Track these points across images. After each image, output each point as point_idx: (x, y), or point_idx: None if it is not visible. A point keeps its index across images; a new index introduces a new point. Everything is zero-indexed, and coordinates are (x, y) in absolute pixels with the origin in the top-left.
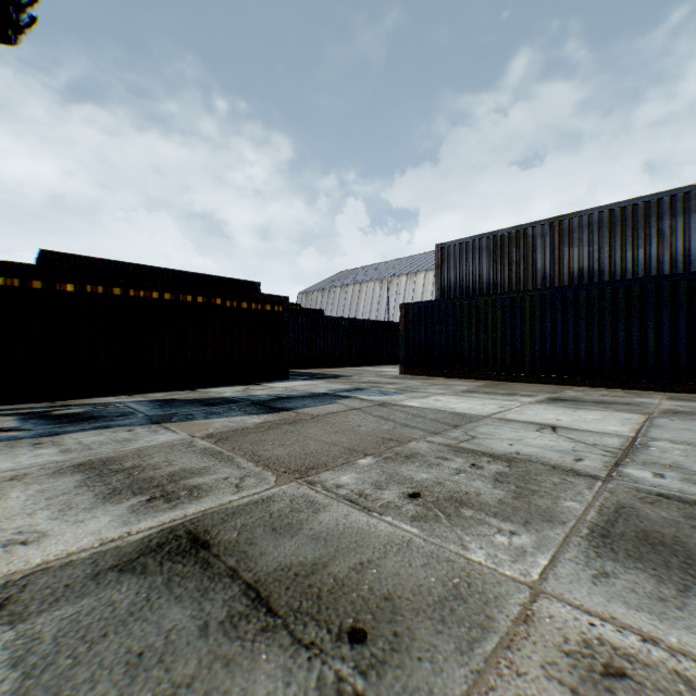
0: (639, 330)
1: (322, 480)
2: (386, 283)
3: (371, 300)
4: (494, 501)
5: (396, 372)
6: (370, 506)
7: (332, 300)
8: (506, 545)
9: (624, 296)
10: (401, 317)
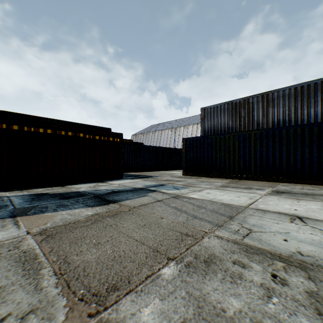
0: (317, 151)
1: (119, 318)
2: (174, 130)
3: (166, 138)
4: None
5: (180, 174)
6: None
7: (148, 138)
8: None
9: (308, 132)
10: (183, 145)
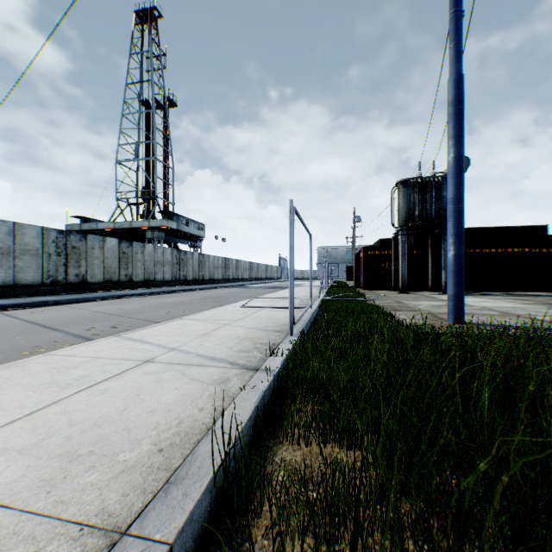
0: None
1: None
2: None
3: None
4: None
5: None
6: None
7: None
8: None
9: None
10: None
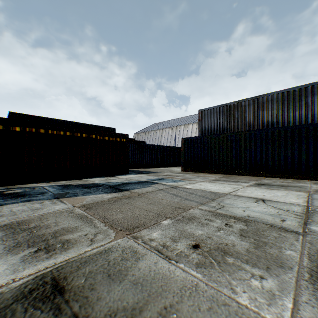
0: (298, 150)
1: (141, 235)
2: (174, 129)
3: (167, 137)
4: (244, 251)
5: (179, 170)
6: (170, 255)
7: (149, 137)
8: (260, 288)
9: (290, 134)
10: (182, 144)
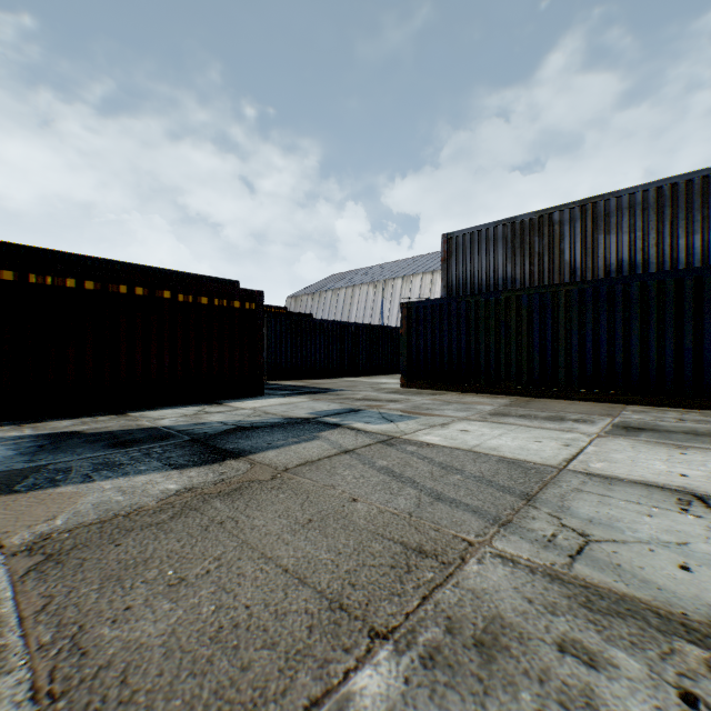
0: None
1: None
2: (380, 286)
3: (364, 305)
4: None
5: (395, 384)
6: None
7: (323, 305)
8: None
9: (693, 289)
10: (403, 318)
